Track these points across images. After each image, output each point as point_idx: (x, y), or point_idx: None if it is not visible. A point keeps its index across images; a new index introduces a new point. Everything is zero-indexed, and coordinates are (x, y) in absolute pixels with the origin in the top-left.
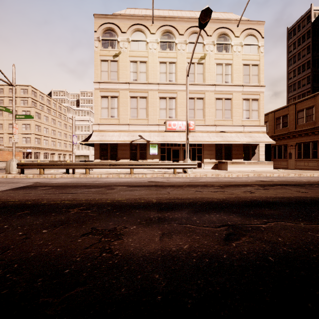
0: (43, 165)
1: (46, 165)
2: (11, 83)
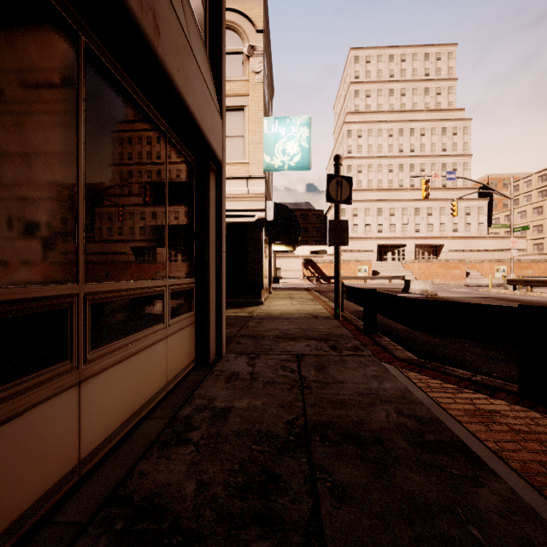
0: (528, 281)
1: (531, 282)
2: (508, 197)
